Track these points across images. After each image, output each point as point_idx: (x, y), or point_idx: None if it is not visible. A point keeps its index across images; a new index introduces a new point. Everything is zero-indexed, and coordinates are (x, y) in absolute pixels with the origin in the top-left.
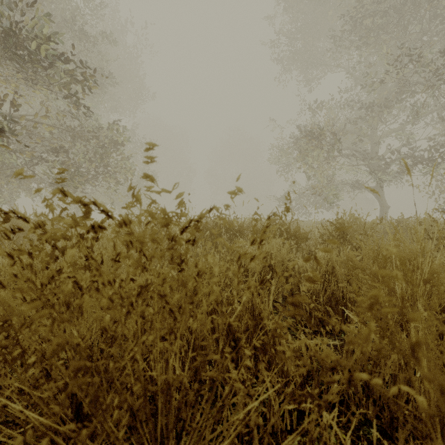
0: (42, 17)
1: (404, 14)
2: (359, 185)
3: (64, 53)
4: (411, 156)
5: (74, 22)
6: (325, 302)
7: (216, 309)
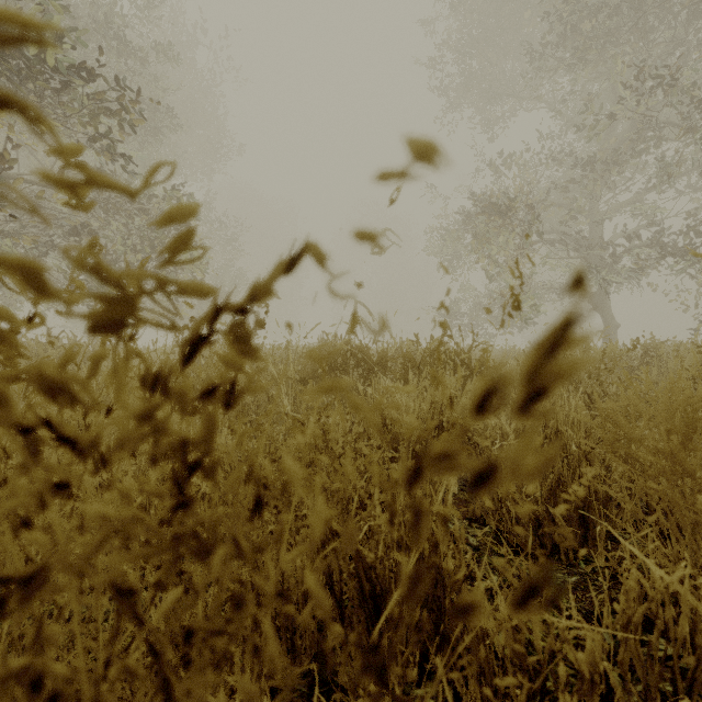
0: (46, 2)
1: (646, 12)
2: None
3: (85, 67)
4: (656, 244)
5: (108, 24)
6: (545, 498)
7: (335, 530)
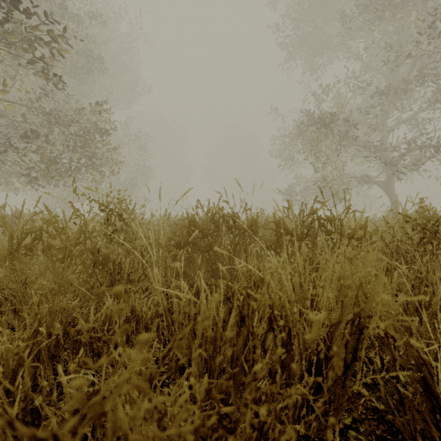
0: None
1: None
2: (369, 180)
3: (19, 3)
4: (430, 147)
5: None
6: None
7: None
